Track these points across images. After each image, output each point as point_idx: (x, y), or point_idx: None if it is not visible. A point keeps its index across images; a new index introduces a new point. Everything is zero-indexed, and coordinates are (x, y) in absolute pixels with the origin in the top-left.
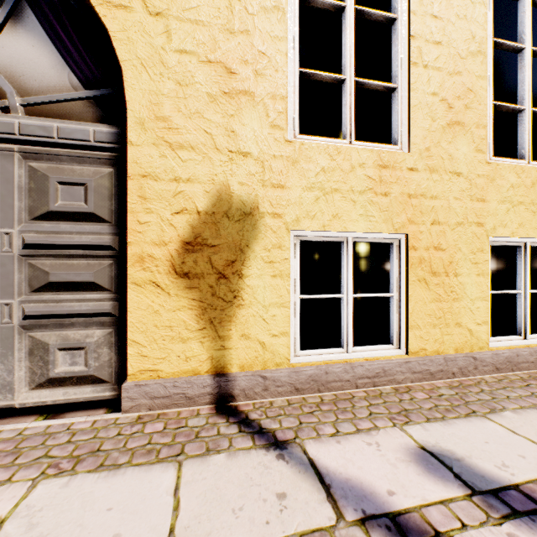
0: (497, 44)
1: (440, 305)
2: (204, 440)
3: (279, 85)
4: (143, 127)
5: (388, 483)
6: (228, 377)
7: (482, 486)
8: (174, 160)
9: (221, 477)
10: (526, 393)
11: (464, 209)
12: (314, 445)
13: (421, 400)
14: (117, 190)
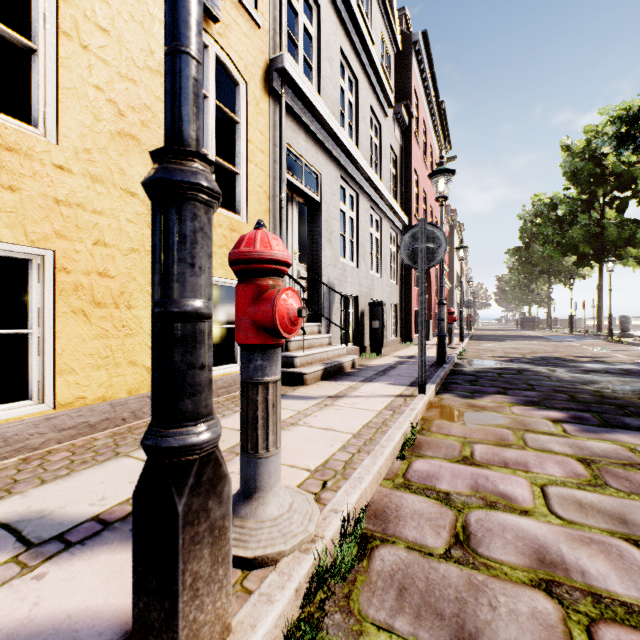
0: None
1: (107, 343)
2: None
3: None
4: None
5: None
6: None
7: (49, 535)
8: None
9: None
10: None
11: (141, 235)
12: None
13: (56, 462)
14: None
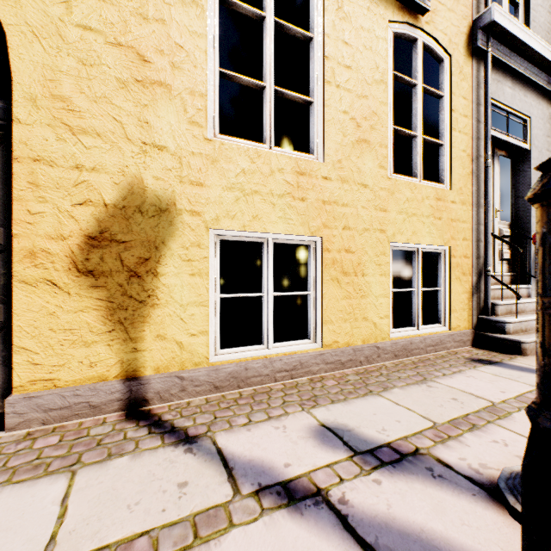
0: (396, 76)
1: (350, 302)
2: (107, 446)
3: (198, 81)
4: (35, 104)
5: (287, 458)
6: (141, 380)
7: (363, 448)
8: (75, 146)
9: (120, 479)
10: (413, 373)
11: (370, 217)
12: (225, 435)
13: (331, 387)
14: (2, 174)
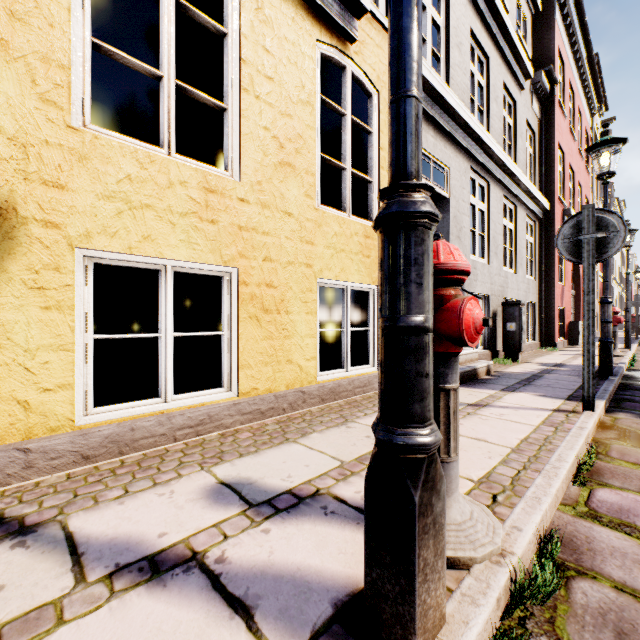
0: (325, 101)
1: (272, 343)
2: None
3: (57, 47)
4: None
5: (165, 526)
6: None
7: (261, 499)
8: None
9: None
10: (337, 416)
11: (295, 249)
12: (83, 515)
13: (244, 439)
14: None
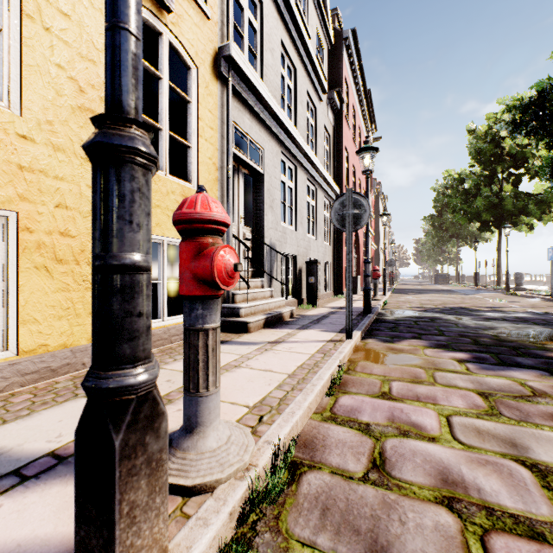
0: None
1: (68, 295)
2: None
3: None
4: None
5: None
6: None
7: (6, 470)
8: None
9: None
10: None
11: None
12: None
13: (18, 403)
14: None
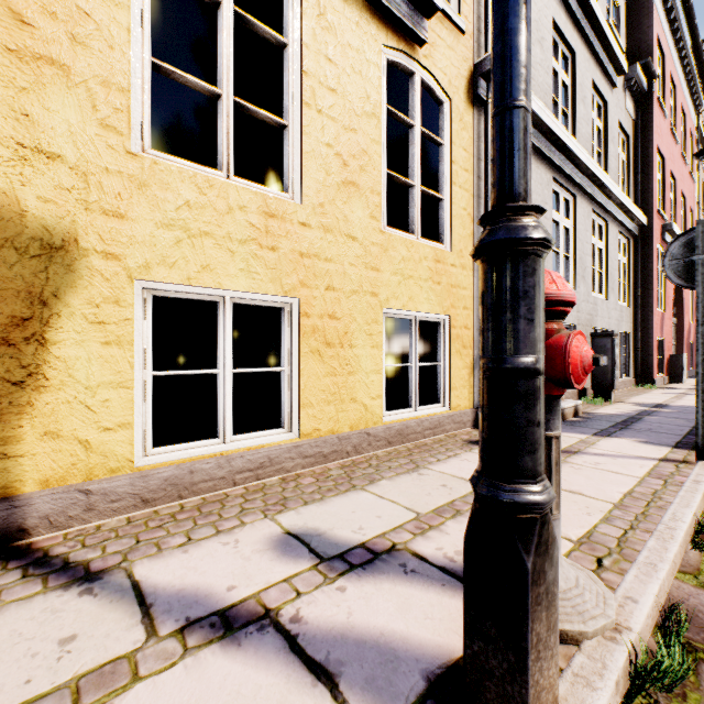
0: (391, 112)
1: (335, 380)
2: None
3: (117, 69)
4: None
5: (233, 579)
6: (15, 501)
7: (332, 553)
8: None
9: None
10: (407, 461)
11: (359, 276)
12: (148, 563)
13: (307, 485)
14: None
